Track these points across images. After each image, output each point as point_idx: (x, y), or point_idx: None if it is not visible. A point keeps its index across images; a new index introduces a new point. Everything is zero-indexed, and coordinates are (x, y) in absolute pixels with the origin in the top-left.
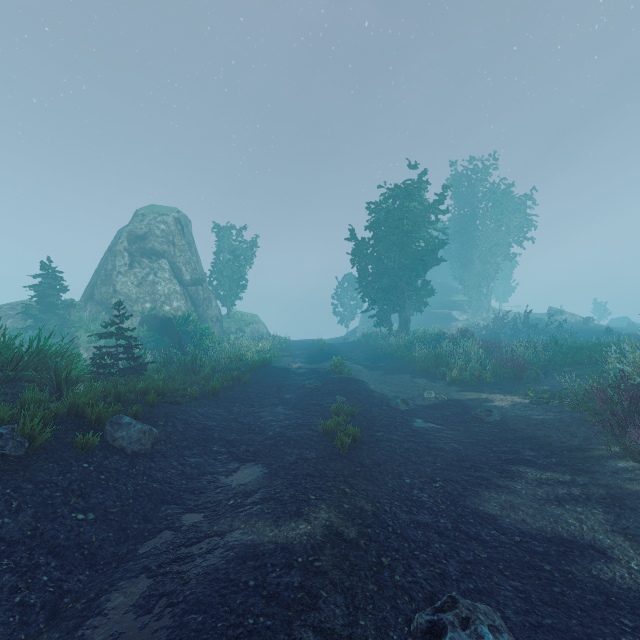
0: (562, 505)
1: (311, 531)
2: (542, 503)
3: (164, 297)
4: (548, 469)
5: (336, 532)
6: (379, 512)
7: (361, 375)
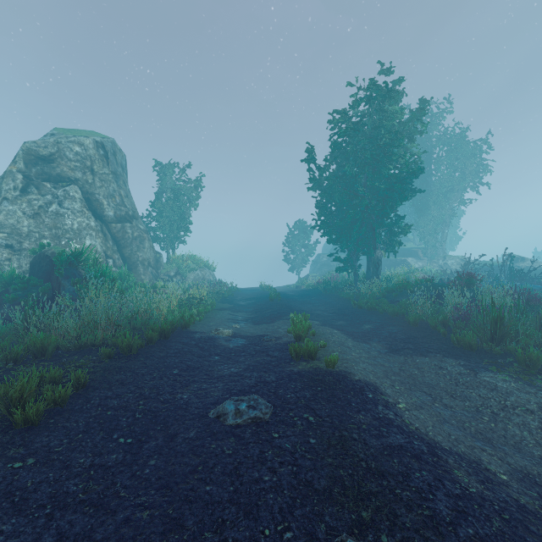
0: None
1: None
2: None
3: (72, 233)
4: None
5: None
6: None
7: (352, 358)
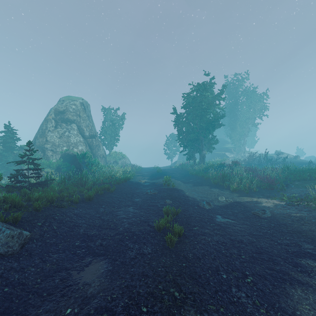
0: None
1: None
2: None
3: (74, 144)
4: None
5: None
6: None
7: (180, 186)
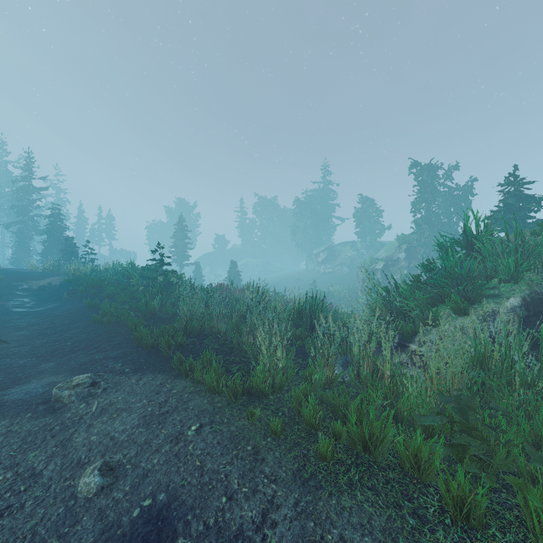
0: None
1: None
2: None
3: None
4: None
5: None
6: None
7: None
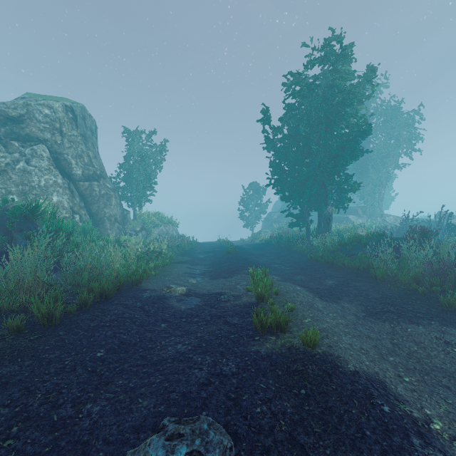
0: None
1: None
2: None
3: (39, 189)
4: None
5: None
6: None
7: (329, 328)
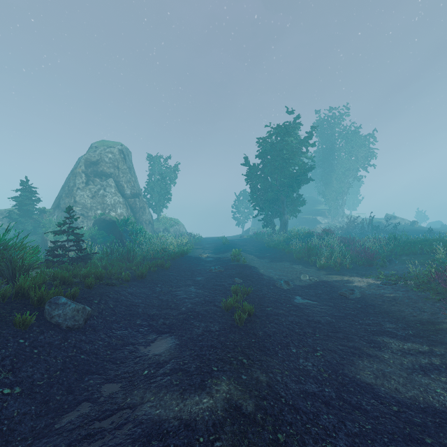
0: (427, 374)
1: (213, 405)
2: (409, 372)
3: (111, 206)
4: (408, 340)
5: (235, 406)
6: (272, 382)
7: (253, 262)
